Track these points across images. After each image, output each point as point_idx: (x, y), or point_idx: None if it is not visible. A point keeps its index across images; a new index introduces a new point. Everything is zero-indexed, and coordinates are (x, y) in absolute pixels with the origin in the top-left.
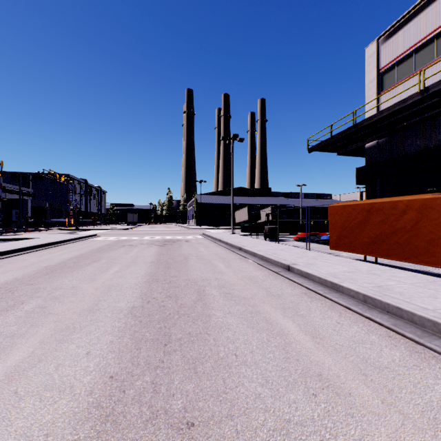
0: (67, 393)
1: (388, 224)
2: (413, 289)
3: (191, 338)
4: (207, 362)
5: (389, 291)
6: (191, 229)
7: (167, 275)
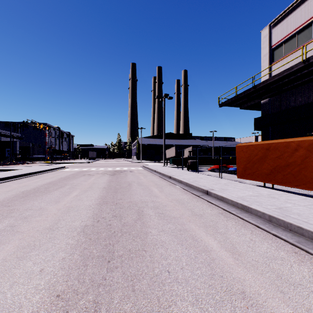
0: None
1: (282, 159)
2: (307, 211)
3: (131, 255)
4: (143, 279)
5: (289, 212)
6: (134, 163)
7: (114, 198)
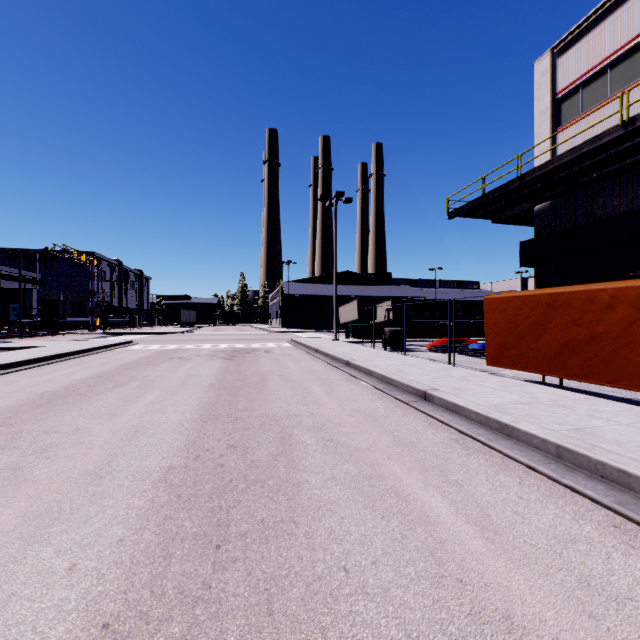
0: None
1: (582, 326)
2: (637, 435)
3: (266, 532)
4: (292, 588)
5: (598, 439)
6: (274, 333)
7: (232, 409)
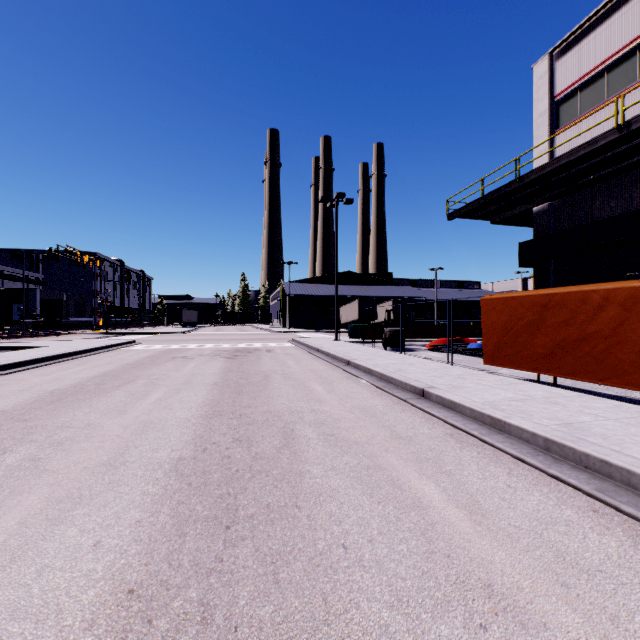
0: (49, 625)
1: (574, 326)
2: (622, 429)
3: (271, 515)
4: (295, 561)
5: (585, 433)
6: (275, 333)
7: (236, 405)
